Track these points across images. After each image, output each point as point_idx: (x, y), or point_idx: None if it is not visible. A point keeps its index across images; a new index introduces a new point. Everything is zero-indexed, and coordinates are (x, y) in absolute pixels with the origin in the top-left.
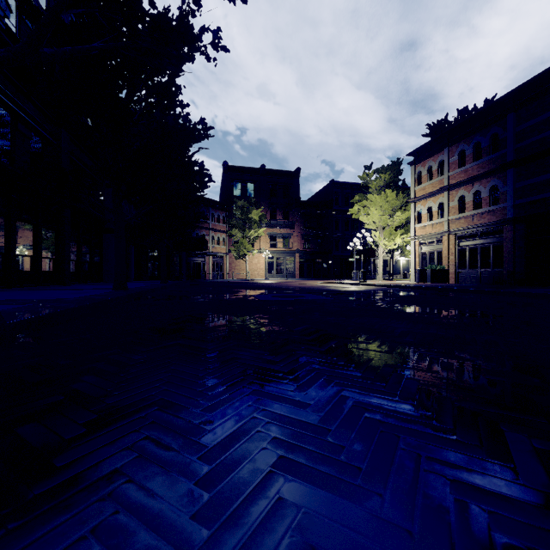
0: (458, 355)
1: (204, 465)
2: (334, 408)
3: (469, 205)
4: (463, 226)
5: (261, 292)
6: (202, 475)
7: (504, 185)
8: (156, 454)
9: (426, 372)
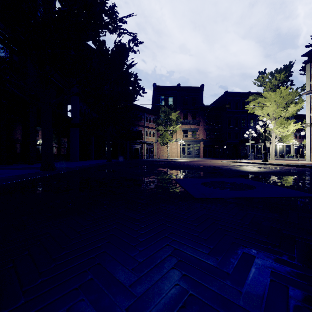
0: None
1: None
2: None
3: None
4: None
5: (184, 174)
6: None
7: None
8: None
9: None
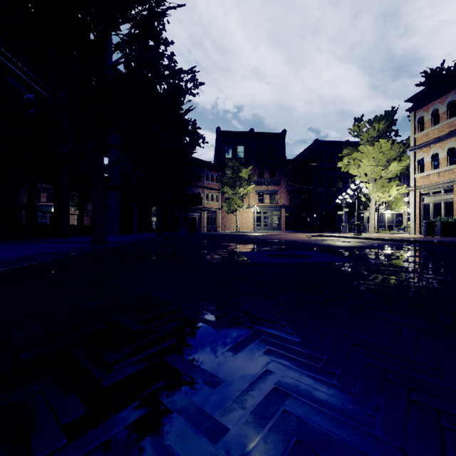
0: None
1: None
2: None
3: None
4: None
5: (252, 248)
6: None
7: None
8: None
9: None
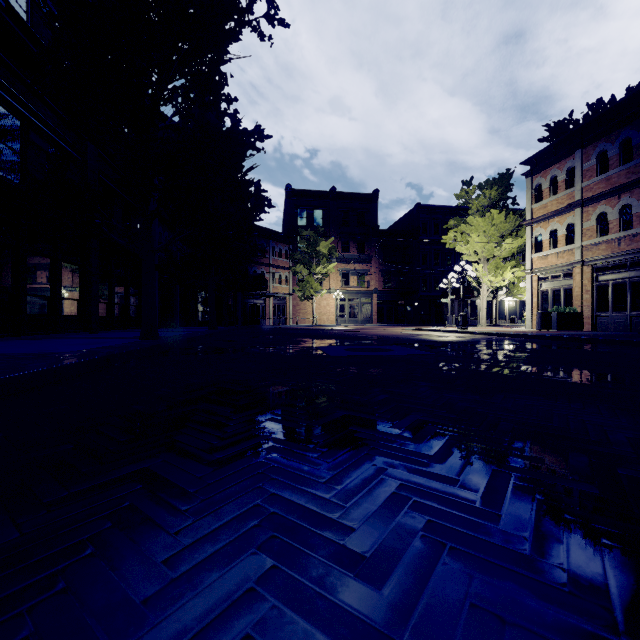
0: None
1: None
2: None
3: (613, 225)
4: (604, 254)
5: (331, 343)
6: None
7: None
8: None
9: None
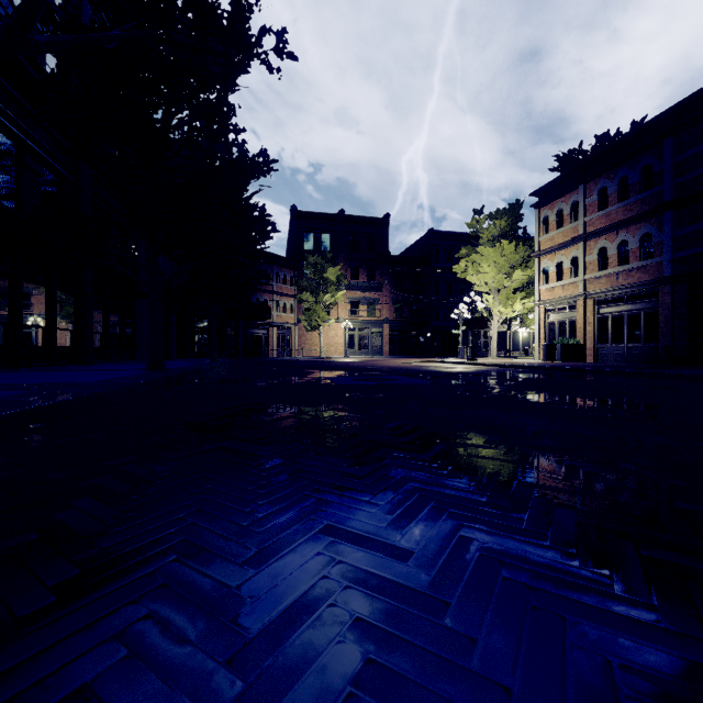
0: (624, 467)
1: (236, 677)
2: (451, 560)
3: (612, 260)
4: (604, 287)
5: (339, 374)
6: (230, 701)
7: (659, 232)
8: (159, 651)
9: (584, 496)
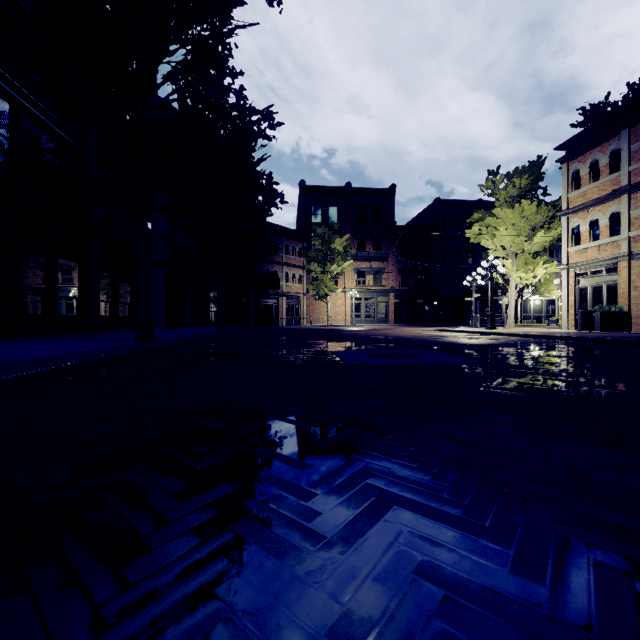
0: None
1: None
2: None
3: None
4: None
5: (348, 346)
6: None
7: None
8: None
9: None
